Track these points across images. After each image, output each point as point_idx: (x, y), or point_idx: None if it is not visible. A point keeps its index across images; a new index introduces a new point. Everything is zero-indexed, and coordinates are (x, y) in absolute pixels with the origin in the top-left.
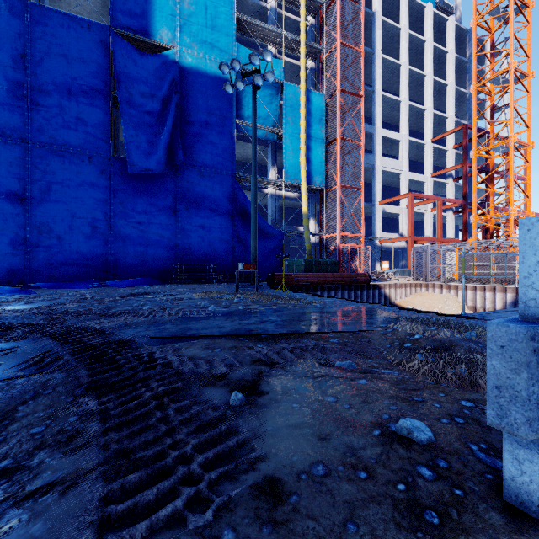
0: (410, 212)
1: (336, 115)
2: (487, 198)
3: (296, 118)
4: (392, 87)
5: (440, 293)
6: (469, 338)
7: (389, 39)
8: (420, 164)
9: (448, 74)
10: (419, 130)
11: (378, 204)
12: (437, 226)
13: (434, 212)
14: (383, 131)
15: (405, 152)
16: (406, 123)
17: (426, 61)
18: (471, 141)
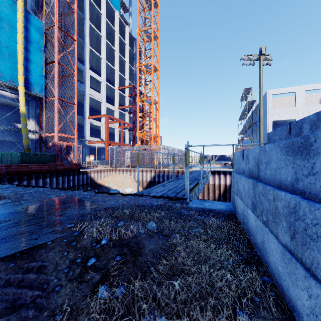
0: (107, 126)
1: (54, 44)
2: (142, 125)
3: (12, 27)
4: (97, 48)
5: (122, 174)
6: (151, 230)
7: (95, 16)
8: (112, 100)
9: (126, 56)
10: (112, 80)
11: (87, 118)
12: (121, 136)
13: (119, 129)
14: (91, 72)
15: (104, 90)
16: (105, 73)
17: (115, 42)
18: (136, 95)
